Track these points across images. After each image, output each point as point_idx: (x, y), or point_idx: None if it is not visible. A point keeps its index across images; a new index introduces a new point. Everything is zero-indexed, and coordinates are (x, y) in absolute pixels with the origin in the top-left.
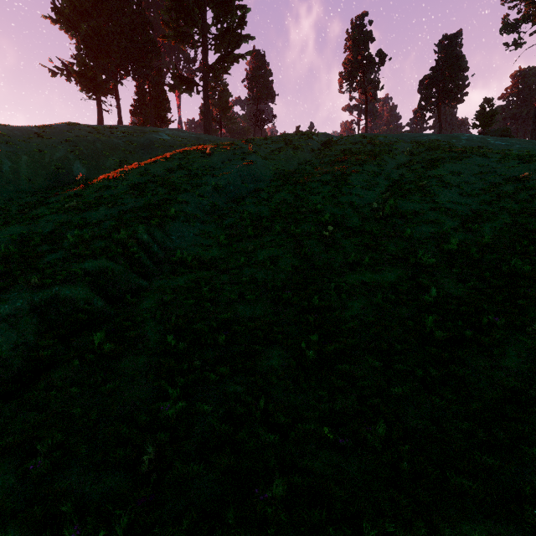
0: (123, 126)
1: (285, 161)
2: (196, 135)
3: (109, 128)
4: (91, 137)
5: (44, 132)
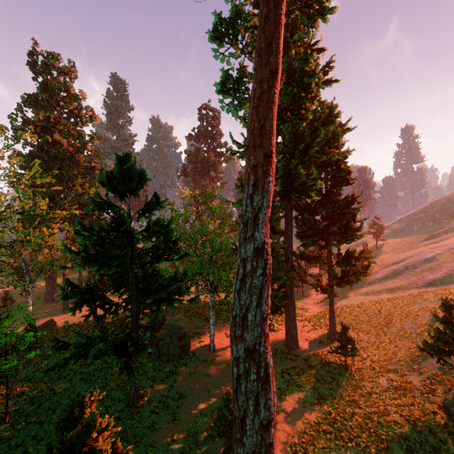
0: None
1: None
2: None
3: None
4: None
5: None
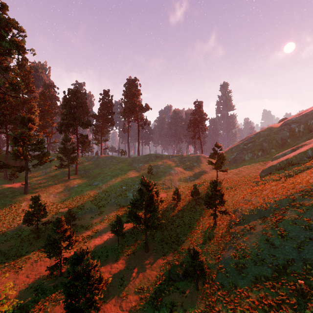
0: None
1: None
2: None
3: None
4: None
5: (310, 113)
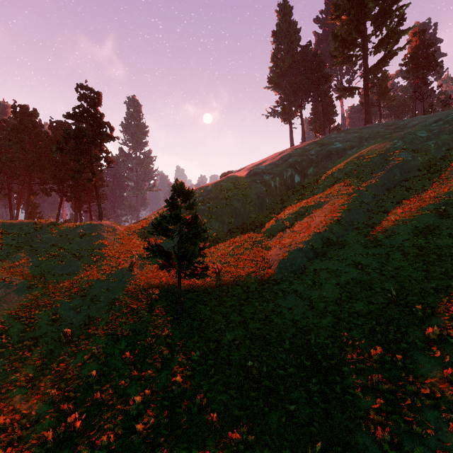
0: (311, 144)
1: (434, 149)
2: (358, 133)
3: (305, 149)
4: (300, 160)
5: (280, 163)
